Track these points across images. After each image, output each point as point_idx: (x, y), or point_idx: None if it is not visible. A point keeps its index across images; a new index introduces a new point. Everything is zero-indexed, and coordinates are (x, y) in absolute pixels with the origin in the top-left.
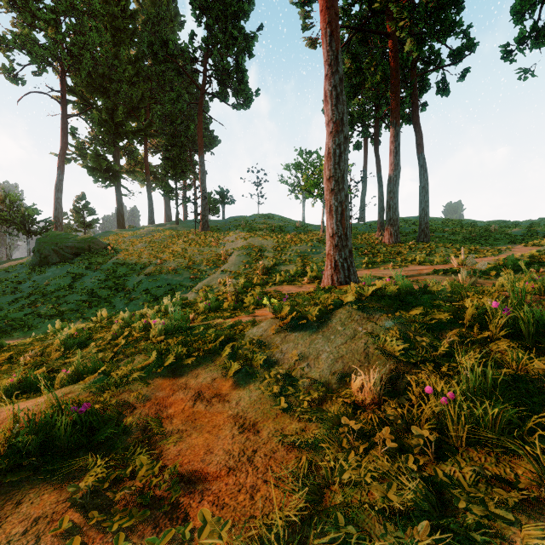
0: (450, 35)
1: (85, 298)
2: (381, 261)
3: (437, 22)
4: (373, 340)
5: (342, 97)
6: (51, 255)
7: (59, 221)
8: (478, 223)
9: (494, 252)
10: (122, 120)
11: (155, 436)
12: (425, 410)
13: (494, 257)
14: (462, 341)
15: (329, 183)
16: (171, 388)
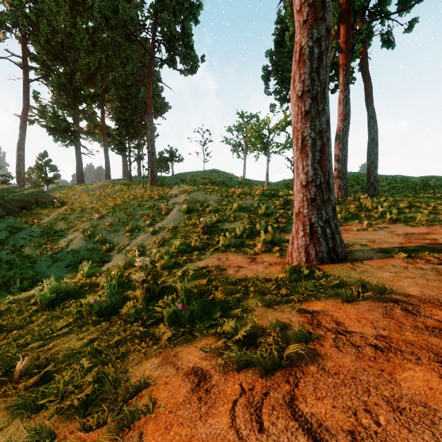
0: None
1: (10, 257)
2: (343, 217)
3: None
4: None
5: None
6: None
7: (21, 177)
8: (410, 178)
9: None
10: (80, 85)
11: None
12: None
13: None
14: None
15: (302, 102)
16: None
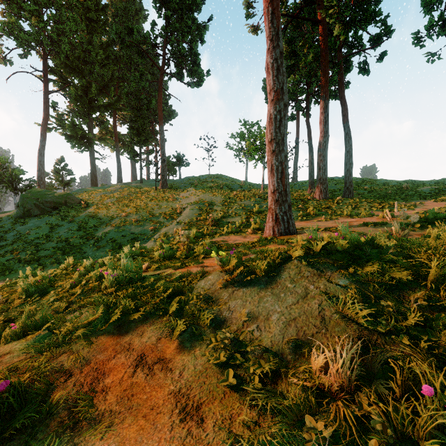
0: (370, 23)
1: (60, 246)
2: (314, 214)
3: (359, 12)
4: (328, 301)
5: (282, 69)
6: (33, 208)
7: (41, 180)
8: (392, 182)
9: (410, 206)
10: (95, 96)
11: (82, 420)
12: (424, 420)
13: (412, 211)
14: (430, 306)
15: (271, 145)
16: (114, 349)
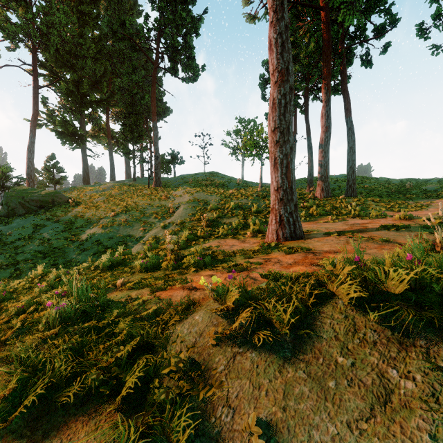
0: (374, 12)
1: (41, 248)
2: (318, 214)
3: None
4: None
5: (288, 45)
6: (18, 207)
7: (31, 178)
8: (392, 181)
9: (422, 206)
10: (86, 91)
11: None
12: None
13: (427, 211)
14: None
15: (274, 135)
16: None
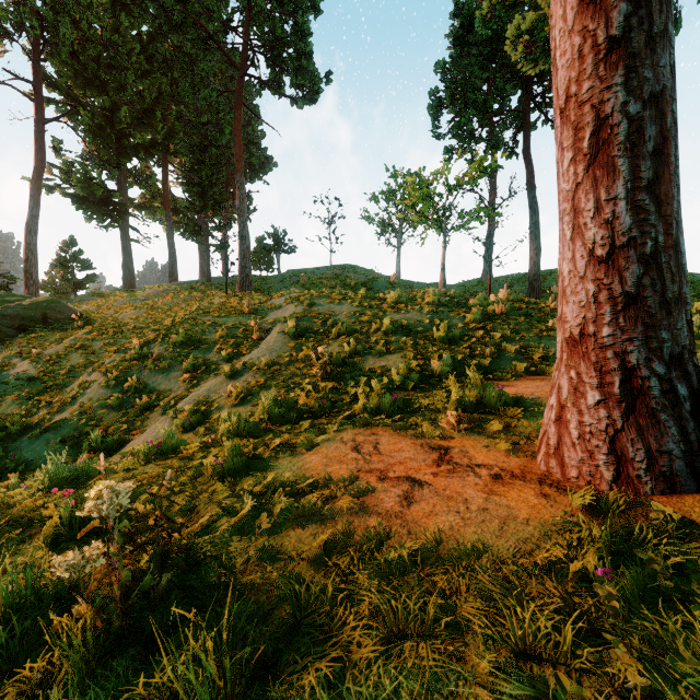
0: None
1: None
2: None
3: None
4: None
5: None
6: None
7: (31, 278)
8: (695, 276)
9: None
10: (127, 127)
11: None
12: None
13: None
14: None
15: (600, 14)
16: None
